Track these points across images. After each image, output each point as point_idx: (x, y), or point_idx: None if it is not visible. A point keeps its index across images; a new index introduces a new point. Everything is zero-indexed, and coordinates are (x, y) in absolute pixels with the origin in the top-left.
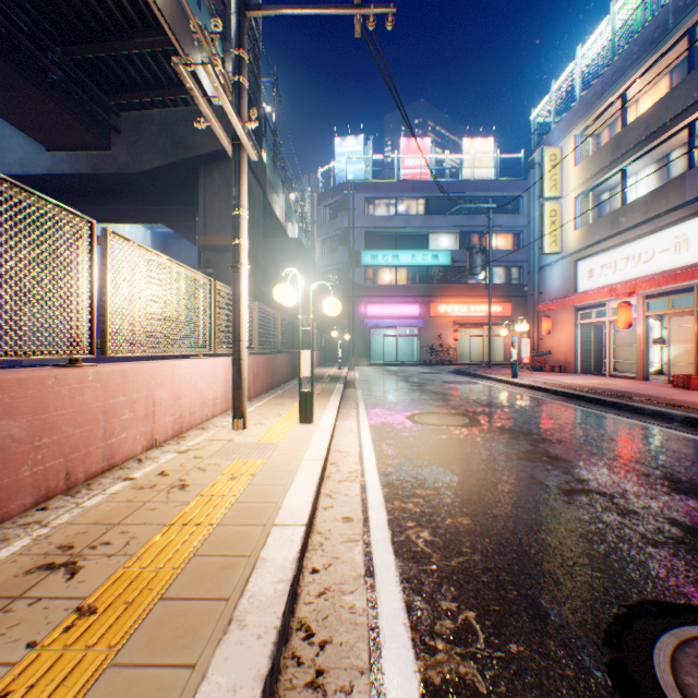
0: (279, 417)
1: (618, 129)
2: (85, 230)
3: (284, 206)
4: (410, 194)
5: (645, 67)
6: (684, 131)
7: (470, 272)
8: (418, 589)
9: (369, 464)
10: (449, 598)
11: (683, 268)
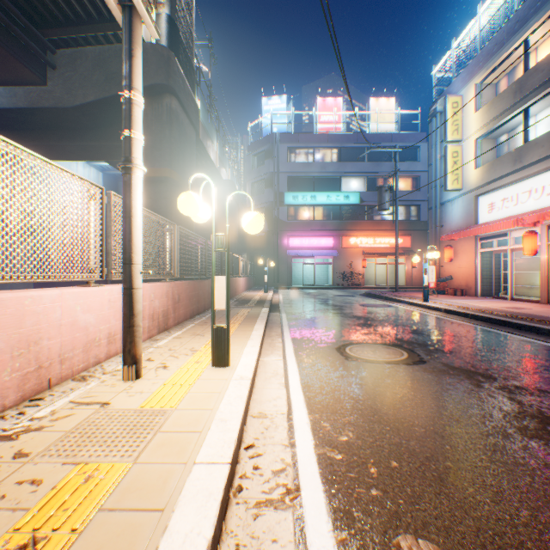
0: (191, 354)
1: (518, 75)
2: None
3: (217, 151)
4: (325, 144)
5: (549, 11)
6: None
7: (380, 207)
8: None
9: (303, 446)
10: None
11: None
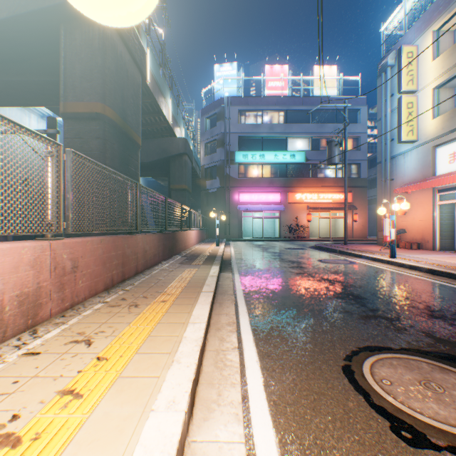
0: None
1: None
2: None
3: (171, 108)
4: (273, 107)
5: None
6: None
7: (329, 161)
8: None
9: None
10: None
11: None
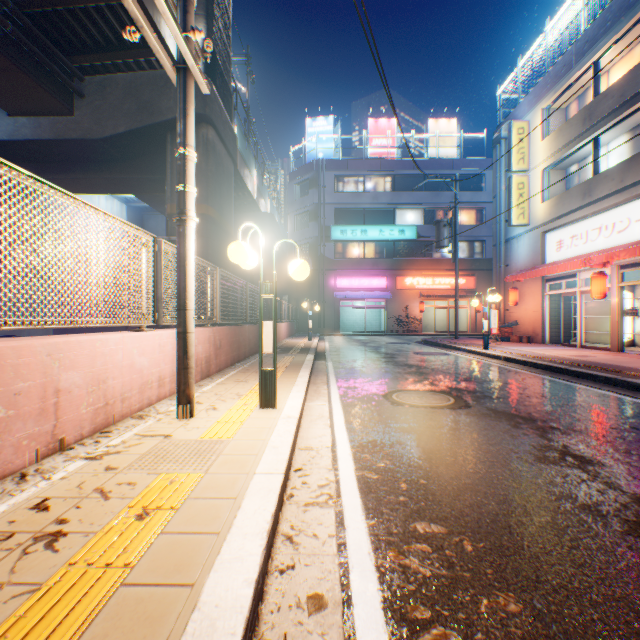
0: (238, 398)
1: (588, 100)
2: None
3: (256, 181)
4: (378, 172)
5: (620, 33)
6: None
7: (438, 244)
8: None
9: (345, 470)
10: None
11: None
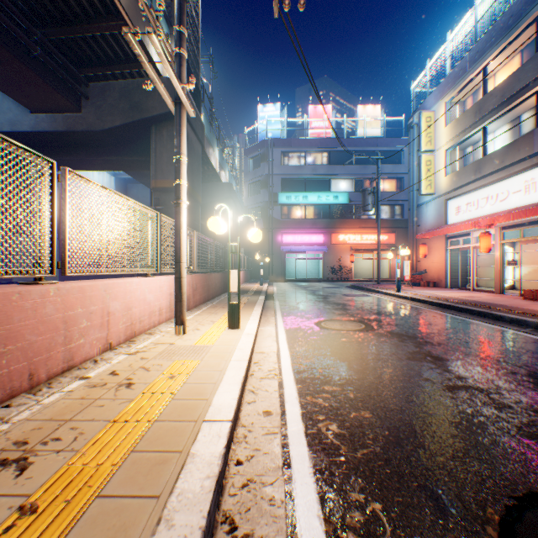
0: (213, 323)
1: (480, 96)
2: (46, 169)
3: (218, 158)
4: (316, 149)
5: (501, 47)
6: (532, 97)
7: (363, 209)
8: (329, 480)
9: (285, 363)
10: (357, 489)
11: (532, 205)
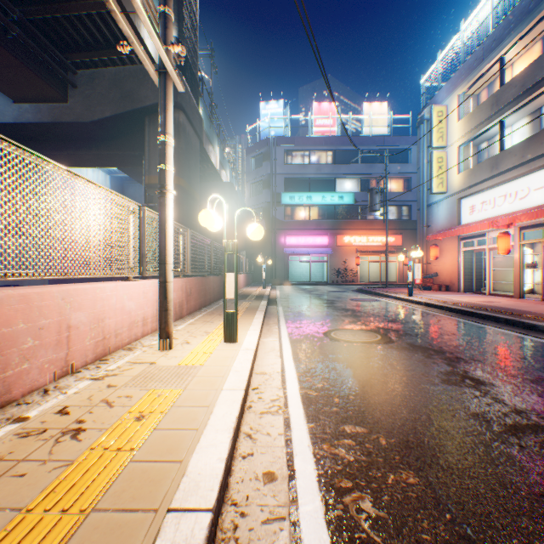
0: (206, 335)
1: (496, 88)
2: None
3: (218, 155)
4: (321, 147)
5: (521, 33)
6: None
7: (371, 208)
8: None
9: (291, 389)
10: None
11: None
